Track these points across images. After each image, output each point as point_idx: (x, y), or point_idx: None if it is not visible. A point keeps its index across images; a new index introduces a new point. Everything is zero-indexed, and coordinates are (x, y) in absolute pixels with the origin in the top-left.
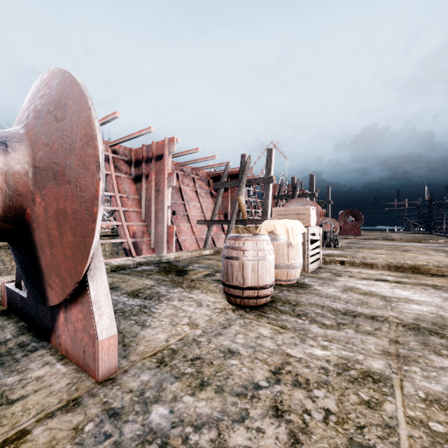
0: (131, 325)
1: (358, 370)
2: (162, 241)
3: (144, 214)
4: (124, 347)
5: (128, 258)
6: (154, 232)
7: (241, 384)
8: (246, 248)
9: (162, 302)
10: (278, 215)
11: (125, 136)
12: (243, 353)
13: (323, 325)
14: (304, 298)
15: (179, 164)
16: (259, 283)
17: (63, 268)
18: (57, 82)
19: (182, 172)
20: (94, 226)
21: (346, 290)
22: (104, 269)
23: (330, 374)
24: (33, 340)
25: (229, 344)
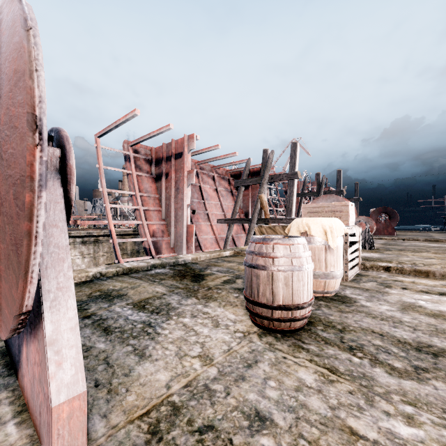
0: (127, 353)
1: None
2: (181, 240)
3: (164, 213)
4: (109, 395)
5: (148, 257)
6: (173, 231)
7: None
8: (276, 254)
9: (170, 319)
10: (308, 213)
11: (145, 135)
12: (278, 421)
13: (392, 370)
14: (352, 319)
15: (199, 163)
16: (294, 301)
17: None
18: None
19: (202, 170)
20: (29, 226)
21: (405, 309)
22: (73, 290)
23: None
24: (1, 373)
25: (256, 400)
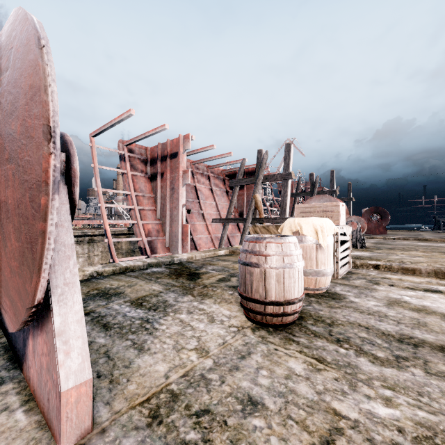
0: (127, 347)
1: None
2: (176, 239)
3: (159, 213)
4: (111, 385)
5: (143, 257)
6: (169, 231)
7: None
8: (268, 252)
9: (167, 315)
10: (301, 213)
11: (140, 135)
12: (269, 405)
13: (375, 359)
14: (341, 314)
15: (194, 162)
16: (285, 297)
17: (11, 286)
18: (8, 24)
19: (197, 170)
20: (43, 226)
21: (391, 304)
22: (78, 285)
23: None
24: (5, 367)
25: (249, 387)
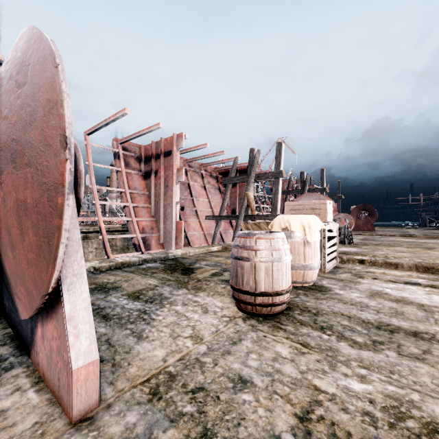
0: (126, 336)
1: (418, 420)
2: (170, 236)
3: (153, 210)
4: (113, 368)
5: (137, 253)
6: (163, 228)
7: (257, 437)
8: (258, 247)
9: (163, 307)
10: (290, 210)
11: (135, 133)
12: (257, 383)
13: (354, 344)
14: (326, 305)
15: (188, 160)
16: (274, 289)
17: (27, 276)
18: (23, 41)
19: (190, 168)
20: (59, 222)
21: (373, 296)
22: (85, 276)
23: (379, 425)
24: (13, 354)
25: (239, 368)
